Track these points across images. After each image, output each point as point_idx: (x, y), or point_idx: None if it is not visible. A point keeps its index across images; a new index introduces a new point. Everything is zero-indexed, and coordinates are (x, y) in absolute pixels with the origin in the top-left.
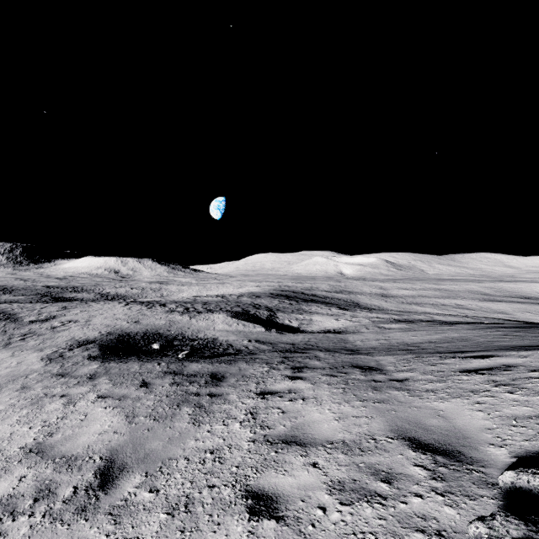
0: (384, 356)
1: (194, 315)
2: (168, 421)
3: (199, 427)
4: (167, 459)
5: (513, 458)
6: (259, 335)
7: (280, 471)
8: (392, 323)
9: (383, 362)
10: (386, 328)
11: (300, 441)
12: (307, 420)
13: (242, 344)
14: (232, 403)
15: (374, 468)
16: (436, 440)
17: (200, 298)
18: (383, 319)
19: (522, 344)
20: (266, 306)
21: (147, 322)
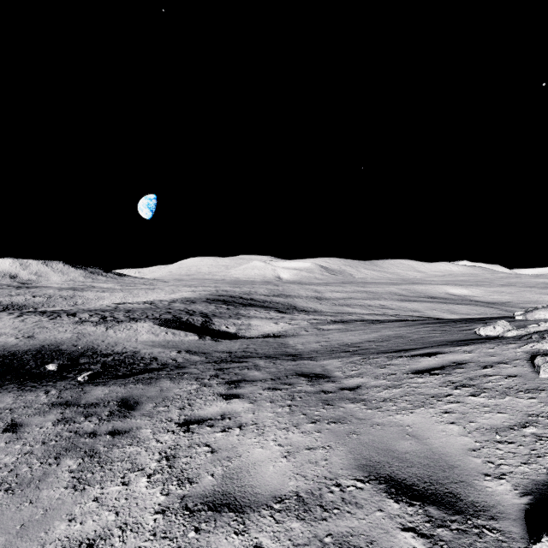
0: (329, 360)
1: (113, 325)
2: (32, 489)
3: (82, 493)
4: None
5: (523, 497)
6: (191, 344)
7: None
8: (329, 324)
9: (329, 367)
10: (325, 330)
11: (234, 503)
12: (246, 462)
13: (169, 356)
14: (143, 443)
15: (347, 545)
16: (419, 478)
17: (124, 305)
18: (321, 321)
19: (455, 339)
20: (201, 312)
21: (46, 336)
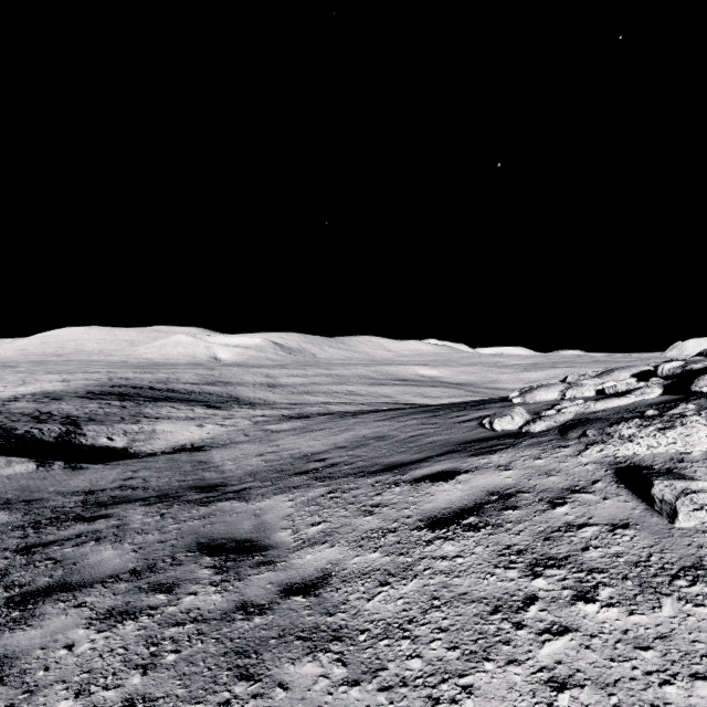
0: (271, 498)
1: None
2: None
3: None
4: None
5: None
6: (11, 483)
7: None
8: (282, 423)
9: (269, 517)
10: (275, 431)
11: None
12: None
13: None
14: None
15: None
16: None
17: None
18: (270, 417)
19: (461, 438)
20: (66, 416)
21: None
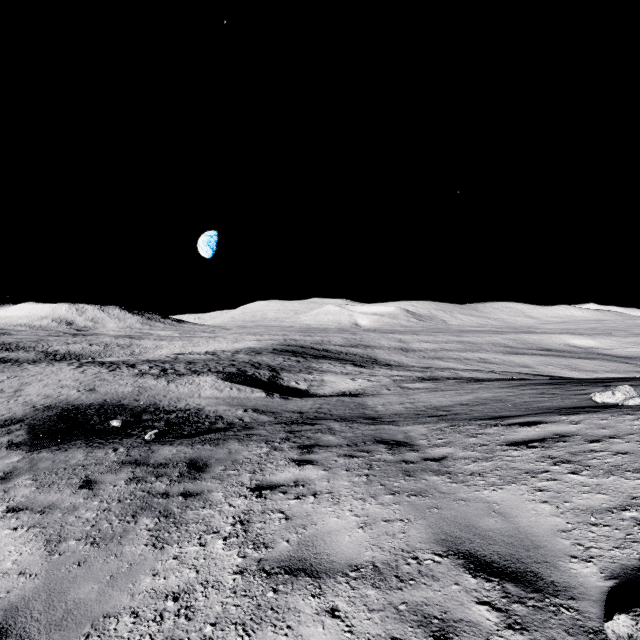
0: (413, 426)
1: (174, 378)
2: (115, 544)
3: (161, 551)
4: (101, 617)
5: (608, 580)
6: (259, 402)
7: (280, 628)
8: (415, 382)
9: (413, 434)
10: (410, 389)
11: (311, 568)
12: (321, 530)
13: (235, 414)
14: (216, 506)
15: (421, 613)
16: (500, 555)
17: (184, 356)
18: (406, 377)
19: (565, 405)
20: (268, 365)
21: (107, 389)
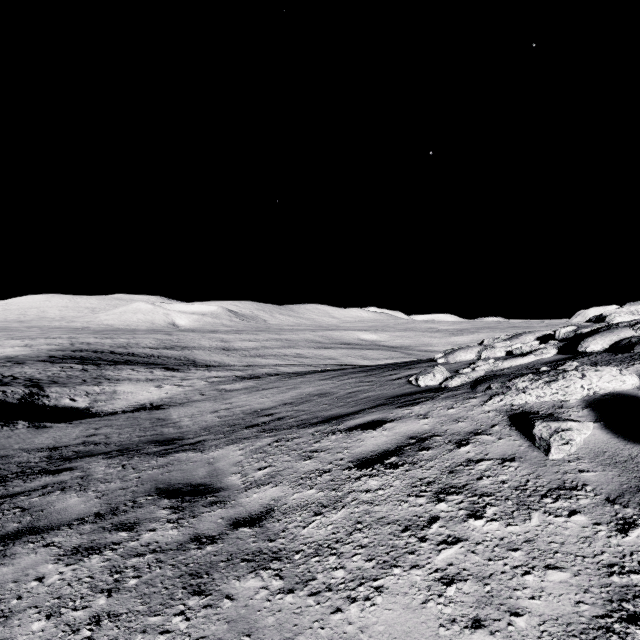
0: (223, 448)
1: None
2: None
3: None
4: None
5: None
6: None
7: None
8: (235, 383)
9: (221, 464)
10: (229, 391)
11: None
12: None
13: None
14: None
15: None
16: None
17: None
18: (225, 378)
19: (391, 393)
20: (29, 379)
21: None
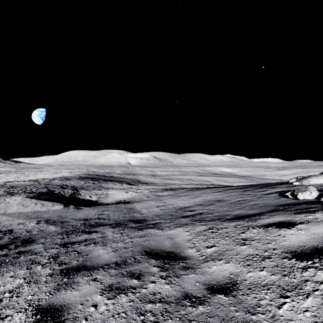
0: (175, 229)
1: None
2: None
3: None
4: None
5: None
6: (55, 213)
7: None
8: (163, 192)
9: (178, 240)
10: (161, 196)
11: None
12: None
13: (26, 227)
14: None
15: None
16: None
17: (11, 183)
18: (157, 189)
19: (275, 202)
20: (73, 186)
21: None
